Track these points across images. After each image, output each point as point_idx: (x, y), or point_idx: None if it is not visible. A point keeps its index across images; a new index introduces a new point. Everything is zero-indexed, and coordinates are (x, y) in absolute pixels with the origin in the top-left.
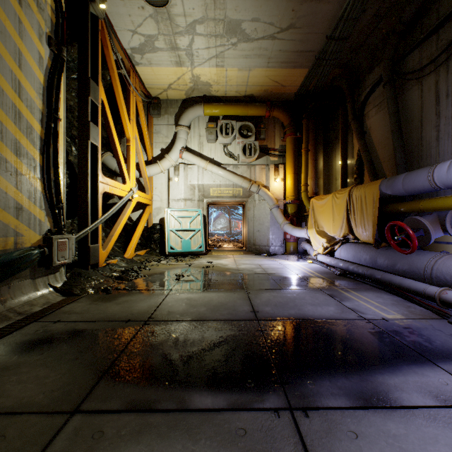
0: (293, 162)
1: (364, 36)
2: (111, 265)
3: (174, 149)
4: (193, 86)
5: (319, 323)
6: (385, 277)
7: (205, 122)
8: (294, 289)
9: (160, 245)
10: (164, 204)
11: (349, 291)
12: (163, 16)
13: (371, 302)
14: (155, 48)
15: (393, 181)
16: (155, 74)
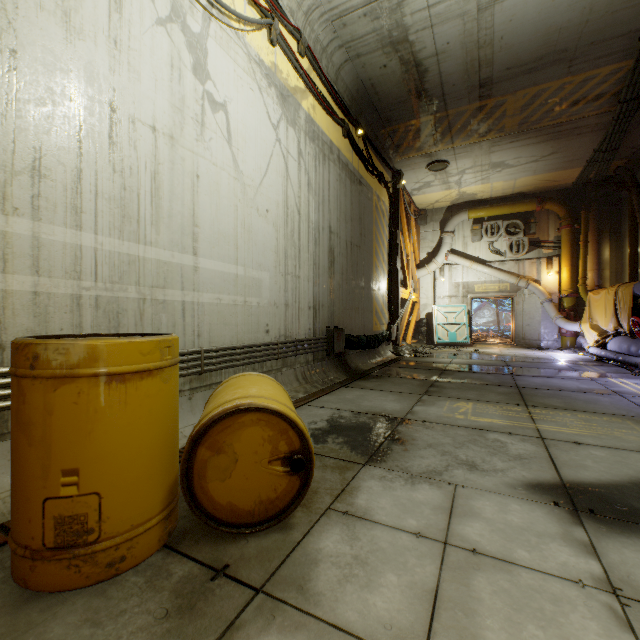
0: (569, 254)
1: (639, 140)
2: (404, 346)
3: (440, 253)
4: (458, 197)
5: (543, 369)
6: (622, 358)
7: (469, 224)
8: (542, 362)
9: (426, 337)
10: (430, 301)
11: (587, 365)
12: (440, 172)
13: (594, 368)
14: (430, 186)
15: (639, 285)
16: (426, 197)
